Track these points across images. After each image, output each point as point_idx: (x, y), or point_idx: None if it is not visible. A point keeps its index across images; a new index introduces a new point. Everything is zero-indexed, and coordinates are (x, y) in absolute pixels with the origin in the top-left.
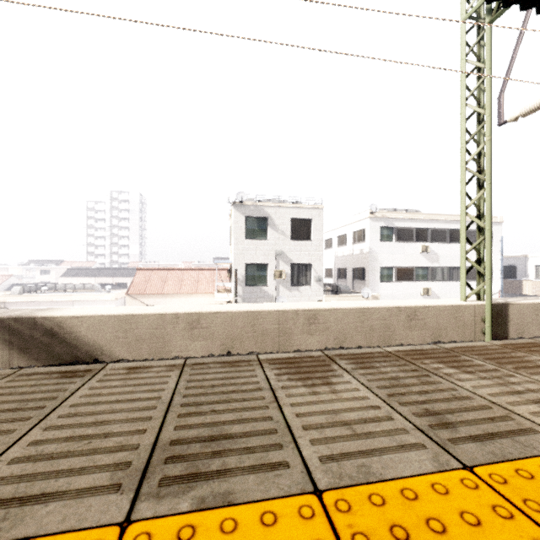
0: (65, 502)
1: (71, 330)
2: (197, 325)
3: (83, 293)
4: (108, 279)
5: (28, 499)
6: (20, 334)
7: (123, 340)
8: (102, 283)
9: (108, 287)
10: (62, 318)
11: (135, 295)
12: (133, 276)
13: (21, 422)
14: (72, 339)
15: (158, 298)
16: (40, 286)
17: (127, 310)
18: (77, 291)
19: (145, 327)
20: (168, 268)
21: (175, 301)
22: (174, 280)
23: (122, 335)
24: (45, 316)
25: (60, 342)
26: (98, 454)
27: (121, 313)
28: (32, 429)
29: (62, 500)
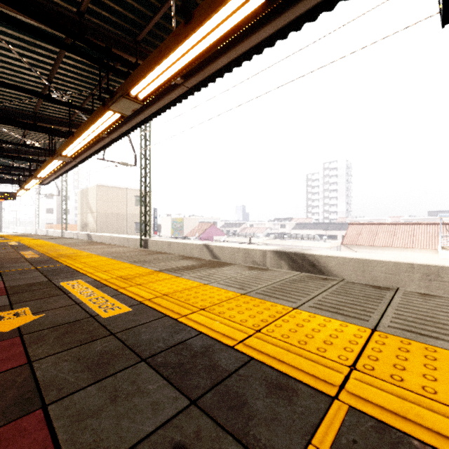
0: (448, 343)
1: (324, 264)
2: (435, 277)
3: (307, 241)
4: (322, 232)
5: (422, 335)
6: (296, 263)
7: (361, 278)
8: (318, 235)
9: (324, 237)
10: (319, 256)
11: (348, 245)
12: (342, 229)
13: (376, 303)
14: (325, 271)
15: (369, 249)
16: (282, 235)
17: (363, 256)
18: (303, 239)
19: (380, 271)
20: (378, 223)
21: (386, 254)
22: (385, 234)
23: (360, 274)
24: (309, 254)
25: (317, 271)
26: (447, 331)
27: (359, 257)
28: (387, 307)
29: (444, 342)
